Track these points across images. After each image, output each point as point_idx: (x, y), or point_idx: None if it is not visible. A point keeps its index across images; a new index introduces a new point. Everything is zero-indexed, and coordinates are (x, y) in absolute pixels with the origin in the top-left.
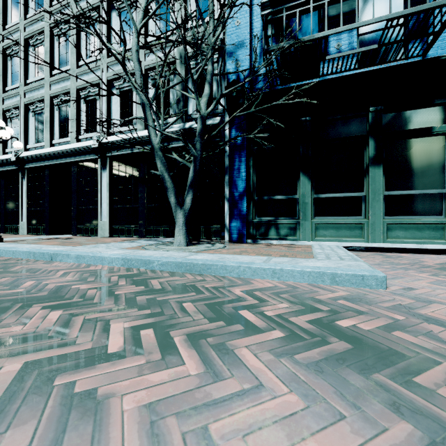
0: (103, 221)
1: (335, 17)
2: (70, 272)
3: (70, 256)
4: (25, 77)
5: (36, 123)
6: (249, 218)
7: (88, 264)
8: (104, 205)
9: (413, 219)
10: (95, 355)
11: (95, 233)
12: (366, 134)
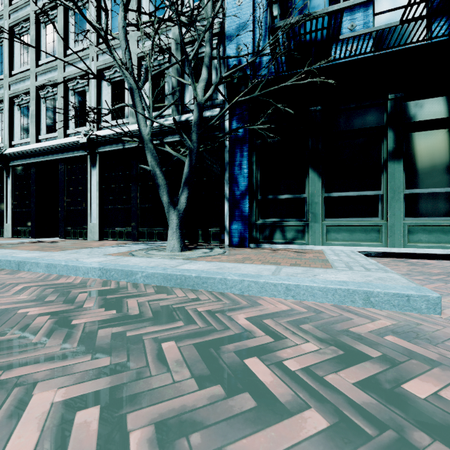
0: (92, 223)
1: None
2: (31, 287)
3: (40, 264)
4: (10, 67)
5: (22, 118)
6: (251, 220)
7: (60, 275)
8: (94, 206)
9: (438, 220)
10: None
11: (84, 236)
12: (383, 125)
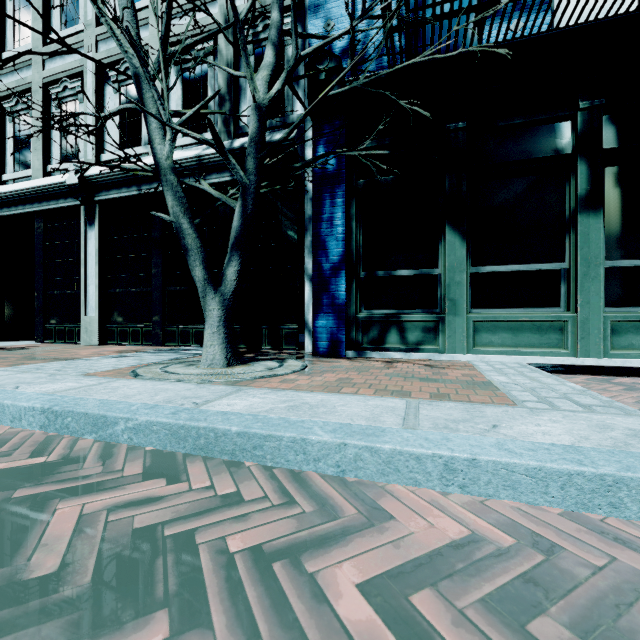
0: (89, 317)
1: None
2: None
3: None
4: None
5: None
6: (349, 311)
7: None
8: (92, 289)
9: None
10: None
11: (76, 338)
12: (569, 153)
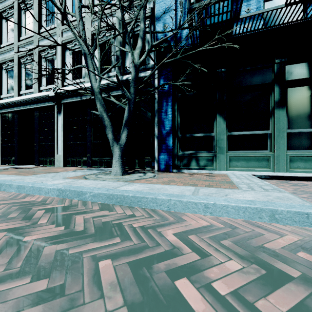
0: (59, 155)
1: None
2: (0, 205)
3: (12, 186)
4: None
5: (8, 78)
6: (174, 152)
7: (27, 194)
8: (60, 142)
9: None
10: None
11: (53, 164)
12: (271, 82)
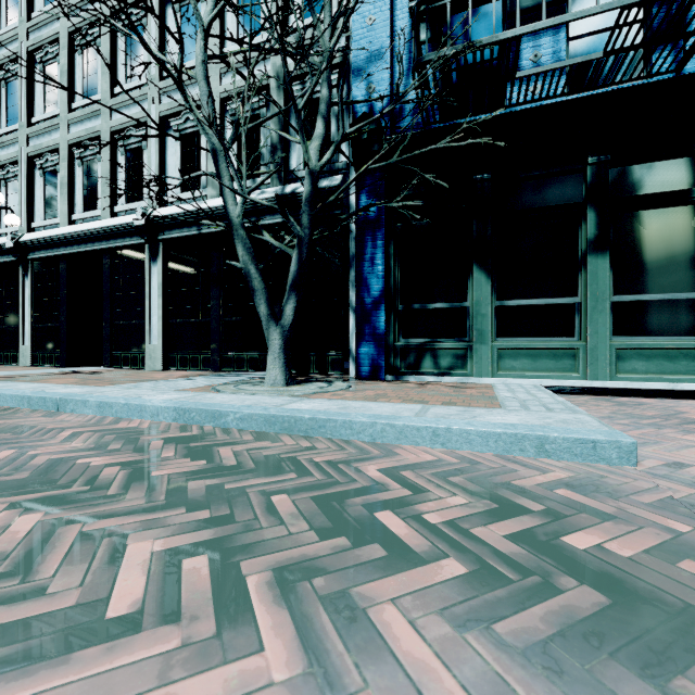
0: (153, 345)
1: (531, 10)
2: (83, 433)
3: (88, 403)
4: (28, 112)
5: (46, 187)
6: (388, 340)
7: (118, 417)
8: (155, 319)
9: (660, 341)
10: (77, 624)
11: (141, 364)
12: (581, 201)
